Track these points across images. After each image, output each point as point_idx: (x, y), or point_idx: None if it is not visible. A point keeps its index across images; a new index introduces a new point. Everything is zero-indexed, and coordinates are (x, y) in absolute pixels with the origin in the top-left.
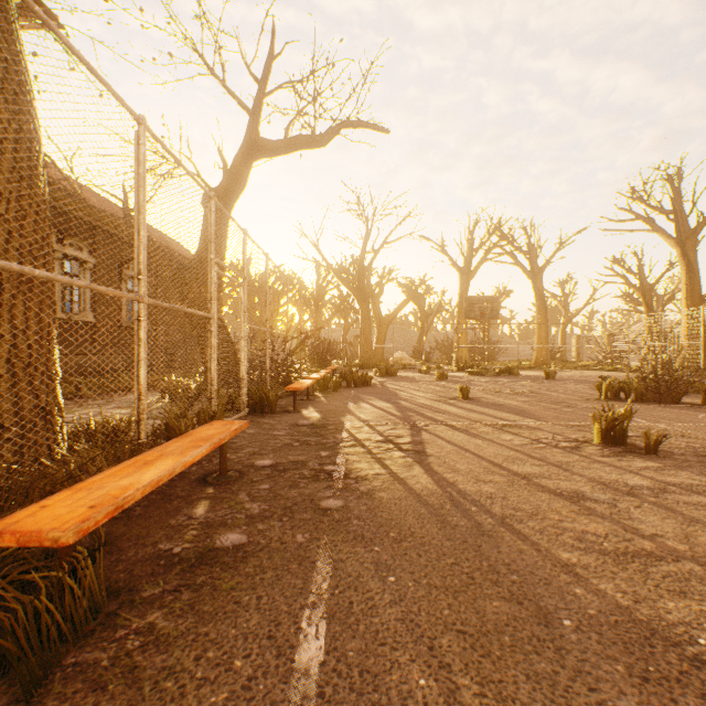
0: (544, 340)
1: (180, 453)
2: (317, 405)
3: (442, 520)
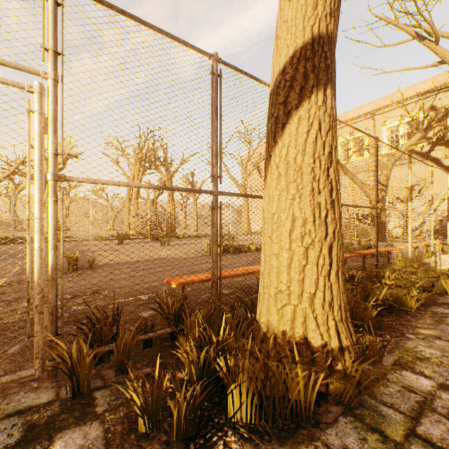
0: None
1: (234, 269)
2: None
3: None
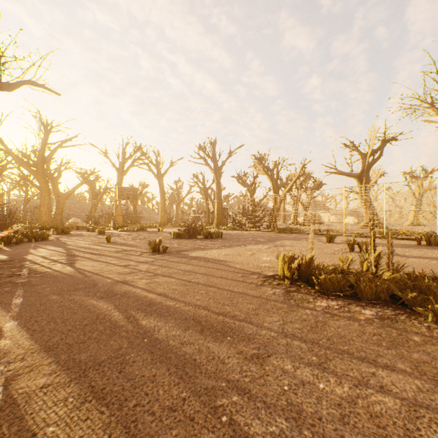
0: (164, 212)
1: None
2: (3, 252)
3: (73, 276)
